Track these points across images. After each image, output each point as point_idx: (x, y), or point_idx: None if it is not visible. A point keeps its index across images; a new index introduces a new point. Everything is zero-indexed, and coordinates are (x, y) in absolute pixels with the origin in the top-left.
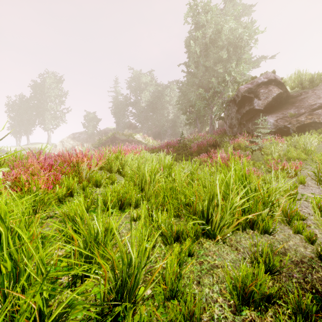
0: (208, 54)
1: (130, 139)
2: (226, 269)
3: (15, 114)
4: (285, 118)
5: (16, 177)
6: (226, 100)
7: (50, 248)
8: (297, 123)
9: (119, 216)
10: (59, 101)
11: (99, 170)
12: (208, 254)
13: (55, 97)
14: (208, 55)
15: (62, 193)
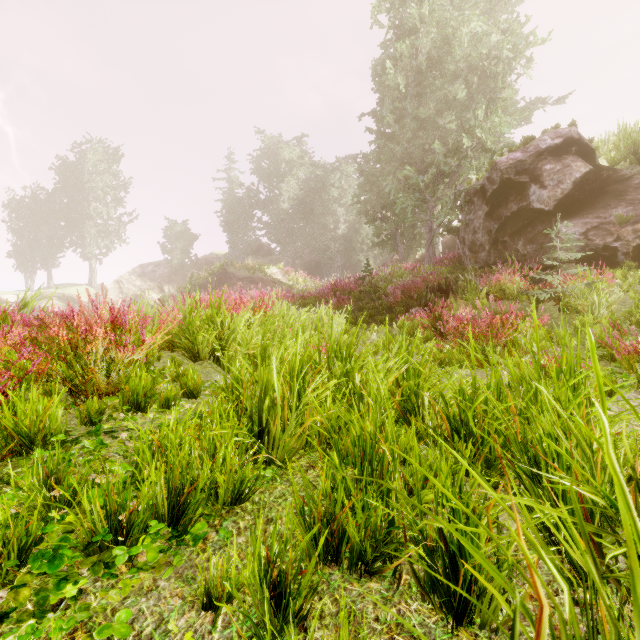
0: (422, 92)
1: (256, 277)
2: None
3: (23, 225)
4: (604, 227)
5: None
6: (464, 190)
7: None
8: (634, 237)
9: (157, 570)
10: (113, 199)
11: (170, 352)
12: None
13: (105, 190)
14: (423, 95)
15: None
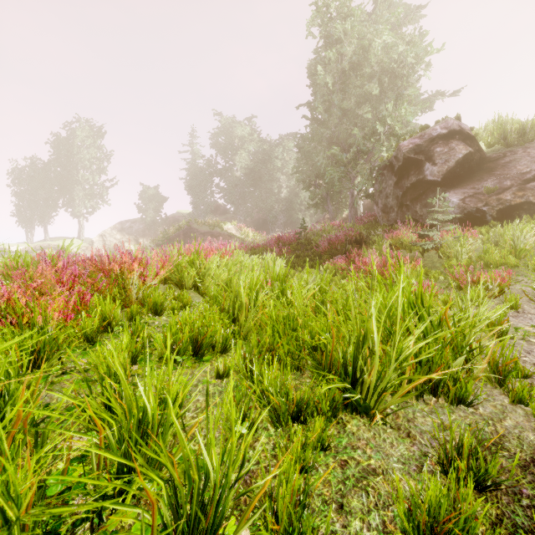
0: (346, 88)
1: (215, 231)
2: (391, 478)
3: (24, 189)
4: (477, 196)
5: (9, 298)
6: (378, 165)
7: (47, 447)
8: (498, 203)
9: (193, 368)
10: (98, 168)
11: (162, 285)
12: (356, 445)
13: (91, 161)
14: (347, 90)
15: (90, 327)
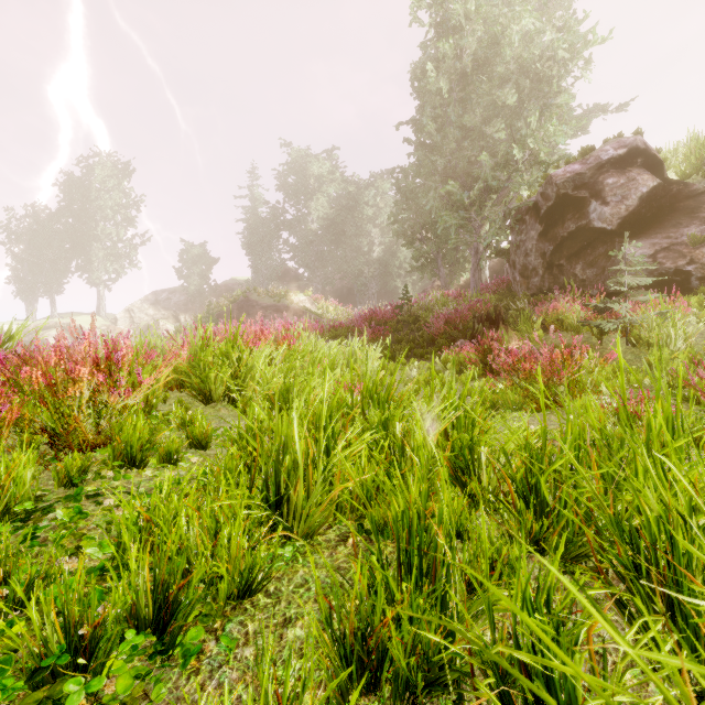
0: (467, 97)
1: (282, 305)
2: None
3: (24, 248)
4: (675, 249)
5: None
6: (515, 207)
7: None
8: None
9: None
10: (124, 218)
11: (179, 392)
12: None
13: (115, 209)
14: (469, 101)
15: None
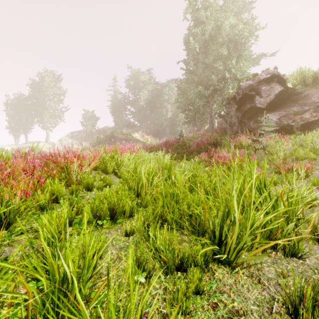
0: (207, 51)
1: (128, 138)
2: None
3: (13, 113)
4: (288, 116)
5: None
6: (226, 98)
7: None
8: (301, 120)
9: (109, 228)
10: (58, 100)
11: (94, 171)
12: (223, 290)
13: (54, 95)
14: (208, 52)
15: (42, 201)
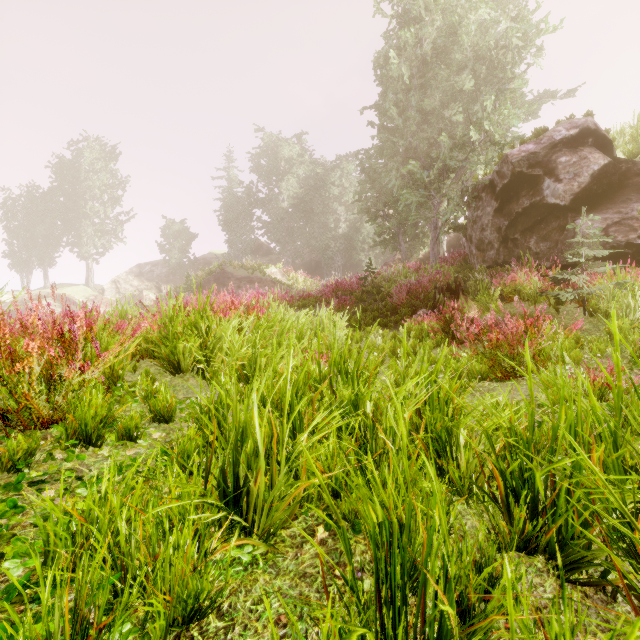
0: (427, 83)
1: (255, 276)
2: None
3: (19, 225)
4: (626, 223)
5: None
6: (472, 185)
7: None
8: None
9: None
10: (111, 197)
11: (151, 361)
12: None
13: (102, 189)
14: (428, 87)
15: None
